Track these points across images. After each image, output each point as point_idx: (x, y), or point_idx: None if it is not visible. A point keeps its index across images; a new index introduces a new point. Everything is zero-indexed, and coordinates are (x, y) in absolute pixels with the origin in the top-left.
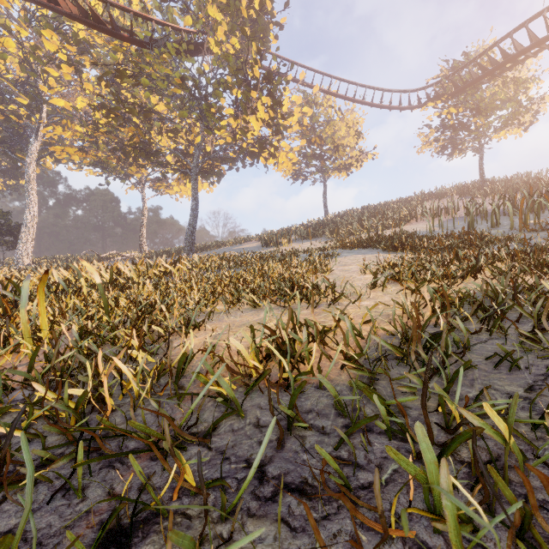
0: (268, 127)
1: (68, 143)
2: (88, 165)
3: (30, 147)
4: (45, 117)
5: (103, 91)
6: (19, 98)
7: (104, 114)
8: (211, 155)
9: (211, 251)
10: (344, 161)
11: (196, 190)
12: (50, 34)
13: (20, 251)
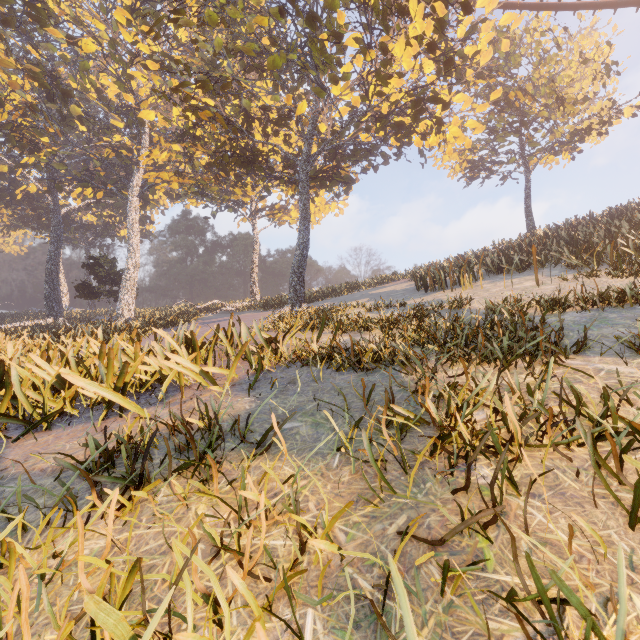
0: (430, 53)
1: (169, 170)
2: (187, 192)
3: (132, 181)
4: (147, 143)
5: (200, 93)
6: (114, 121)
7: (178, 105)
8: (328, 140)
9: (337, 298)
10: (573, 126)
11: (307, 203)
12: (122, 16)
13: (120, 303)
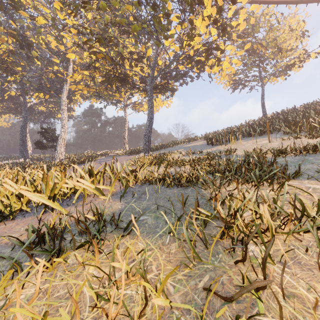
0: (214, 24)
1: (82, 84)
2: (91, 95)
3: (63, 89)
4: (71, 70)
5: (98, 45)
6: (54, 59)
7: (86, 51)
8: (163, 68)
9: (167, 149)
10: (286, 63)
11: (152, 100)
12: (58, 5)
13: (57, 151)
